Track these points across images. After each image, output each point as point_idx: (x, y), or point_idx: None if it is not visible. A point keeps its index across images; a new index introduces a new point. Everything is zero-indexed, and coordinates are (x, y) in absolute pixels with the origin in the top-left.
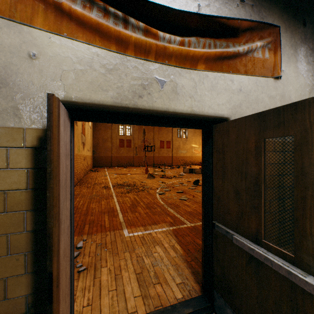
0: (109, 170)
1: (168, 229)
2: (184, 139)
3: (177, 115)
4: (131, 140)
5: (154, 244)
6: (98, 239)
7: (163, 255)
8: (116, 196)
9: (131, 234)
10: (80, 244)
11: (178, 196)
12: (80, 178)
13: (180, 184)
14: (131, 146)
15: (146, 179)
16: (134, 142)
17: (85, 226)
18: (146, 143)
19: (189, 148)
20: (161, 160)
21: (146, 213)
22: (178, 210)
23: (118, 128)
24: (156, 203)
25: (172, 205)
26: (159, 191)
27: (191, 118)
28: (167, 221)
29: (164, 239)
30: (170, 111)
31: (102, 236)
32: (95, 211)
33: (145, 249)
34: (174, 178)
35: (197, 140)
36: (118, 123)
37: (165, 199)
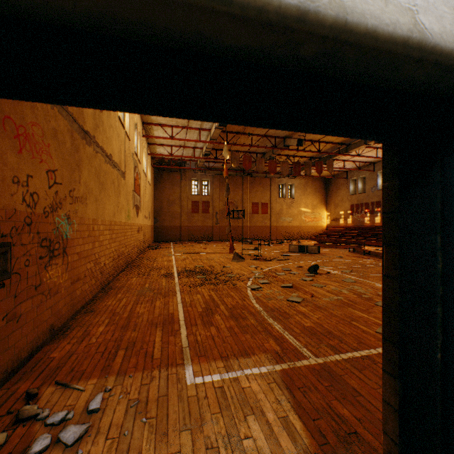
0: (176, 247)
1: (271, 369)
2: (288, 199)
3: (347, 54)
4: (208, 201)
5: (244, 411)
6: (134, 389)
7: (264, 449)
8: (181, 292)
9: (198, 378)
10: (96, 401)
11: (285, 294)
12: (131, 259)
13: (286, 271)
14: (209, 212)
15: (231, 261)
16: (214, 204)
17: (117, 355)
18: (232, 206)
19: (297, 213)
20: (253, 232)
21: (229, 329)
22: (288, 324)
23: (191, 185)
24: (247, 307)
25: (276, 313)
26: (252, 284)
27: (386, 82)
28: (269, 349)
29: (265, 398)
30: (322, 17)
31: (143, 380)
32: (142, 321)
33: (226, 425)
34: (275, 261)
35: (310, 201)
36: (122, 109)
37: (262, 300)
